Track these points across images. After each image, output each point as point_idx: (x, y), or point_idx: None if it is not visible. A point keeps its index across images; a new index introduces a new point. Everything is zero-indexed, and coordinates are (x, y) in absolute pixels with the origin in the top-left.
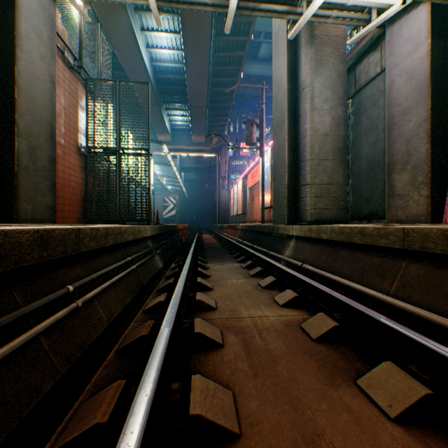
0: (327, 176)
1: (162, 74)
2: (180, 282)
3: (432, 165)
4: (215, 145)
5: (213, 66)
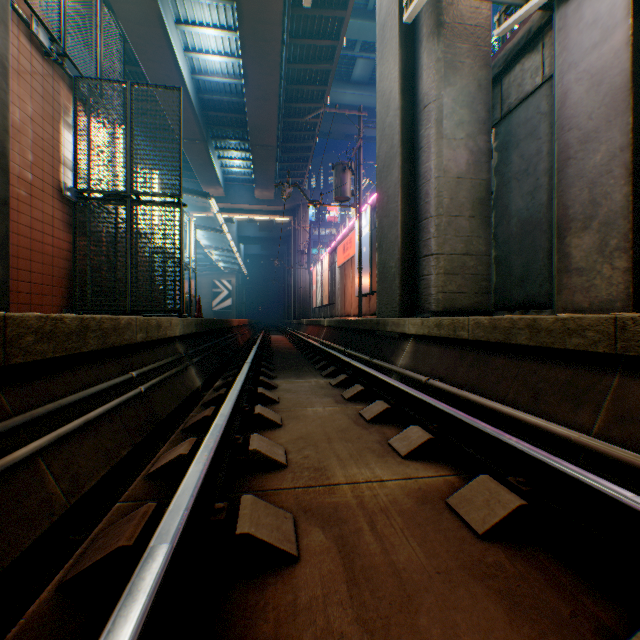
0: (462, 241)
1: (210, 94)
2: (221, 417)
3: (635, 220)
4: (289, 205)
5: (286, 85)
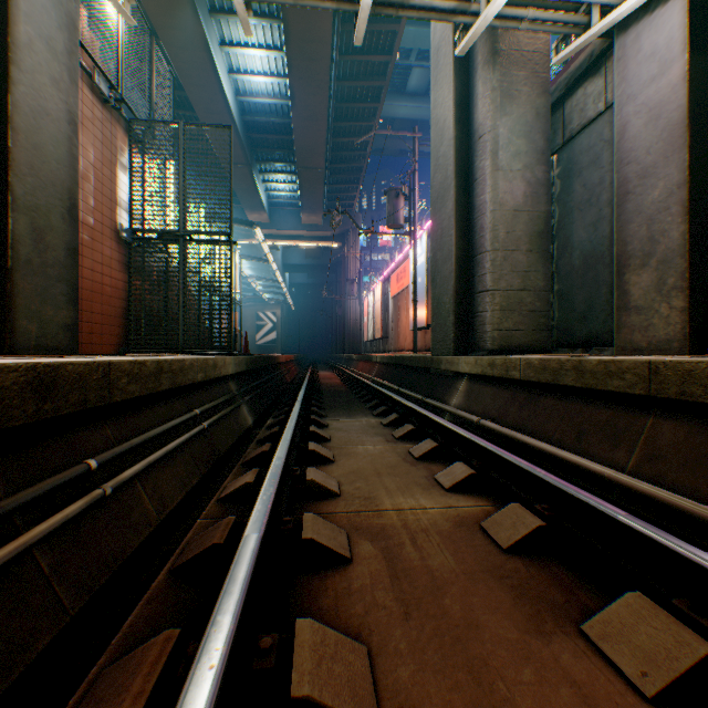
0: (518, 276)
1: (255, 116)
2: (281, 451)
3: (692, 259)
4: (338, 230)
5: (335, 103)
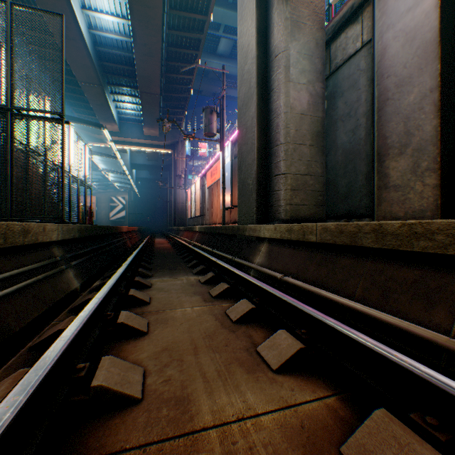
0: (304, 164)
1: (105, 47)
2: (56, 345)
3: (442, 146)
4: (171, 141)
5: (167, 47)
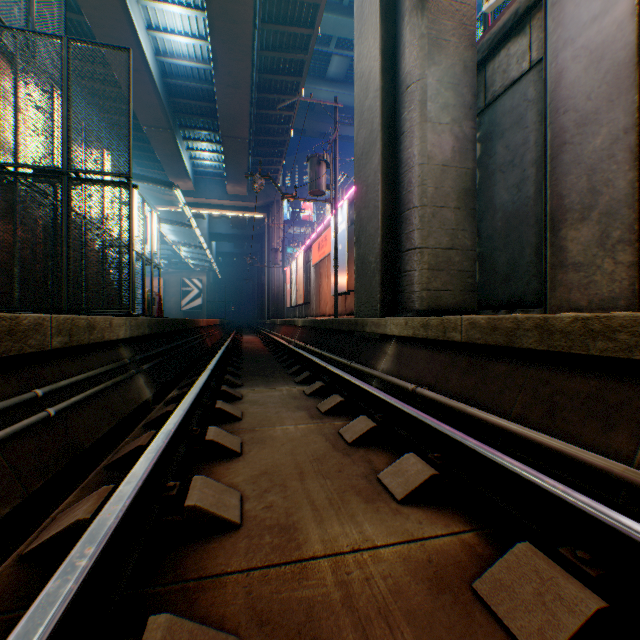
0: (447, 234)
1: (176, 79)
2: (145, 459)
3: None
4: (263, 201)
5: (258, 73)
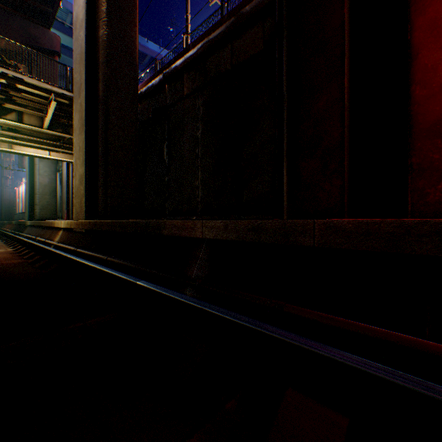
0: (47, 201)
1: None
2: None
3: (68, 204)
4: None
5: None
